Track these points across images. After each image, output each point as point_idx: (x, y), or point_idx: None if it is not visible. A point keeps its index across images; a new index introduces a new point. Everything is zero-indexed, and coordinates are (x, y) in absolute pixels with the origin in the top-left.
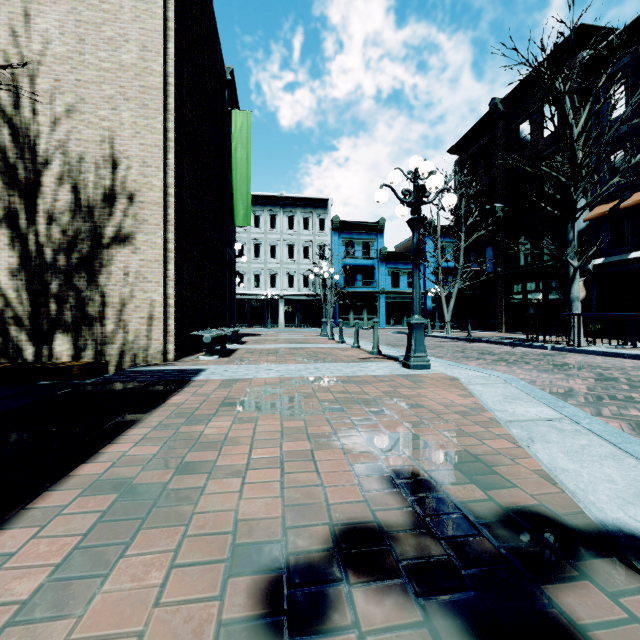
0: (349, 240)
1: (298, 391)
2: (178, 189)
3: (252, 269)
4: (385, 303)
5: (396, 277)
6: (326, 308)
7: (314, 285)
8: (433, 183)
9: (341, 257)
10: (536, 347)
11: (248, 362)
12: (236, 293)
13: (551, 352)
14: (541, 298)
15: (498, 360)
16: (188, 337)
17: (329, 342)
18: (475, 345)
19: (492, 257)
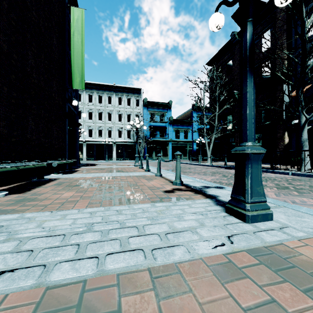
0: (152, 112)
1: None
2: None
3: (97, 126)
4: (172, 147)
5: (178, 133)
6: (140, 149)
7: (133, 136)
8: None
9: (148, 121)
10: (279, 173)
11: (27, 204)
12: (87, 140)
13: (297, 177)
14: (261, 143)
15: (280, 187)
16: None
17: (139, 170)
18: None
19: (231, 121)
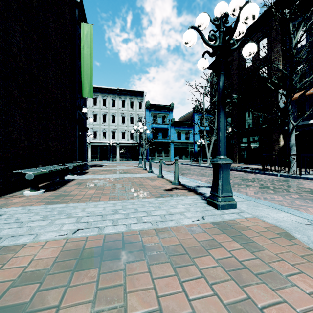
0: (155, 114)
1: (62, 310)
2: (2, 40)
3: (101, 128)
4: (173, 148)
5: (179, 134)
6: (142, 150)
7: (136, 138)
8: (251, 10)
9: (150, 123)
10: (269, 174)
11: (64, 198)
12: (92, 142)
13: (283, 178)
14: (258, 145)
15: (262, 187)
16: (22, 173)
17: (143, 172)
18: (231, 172)
19: (230, 123)
